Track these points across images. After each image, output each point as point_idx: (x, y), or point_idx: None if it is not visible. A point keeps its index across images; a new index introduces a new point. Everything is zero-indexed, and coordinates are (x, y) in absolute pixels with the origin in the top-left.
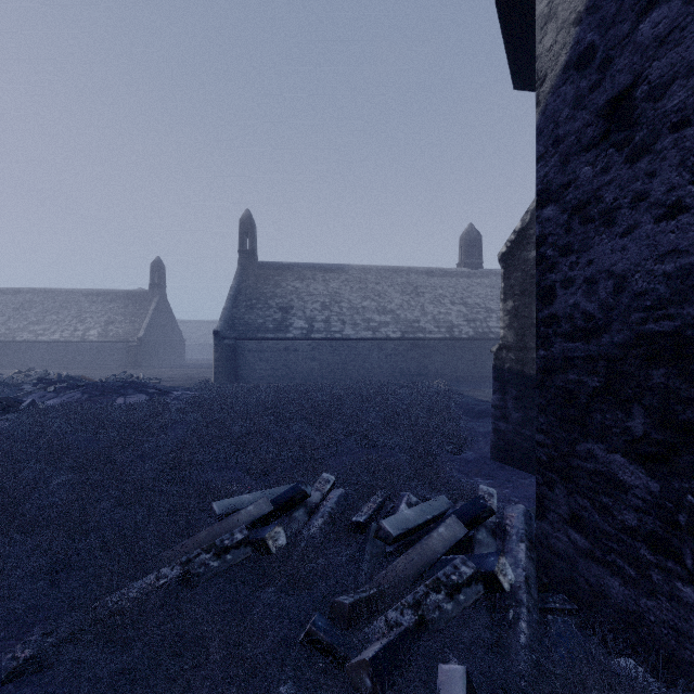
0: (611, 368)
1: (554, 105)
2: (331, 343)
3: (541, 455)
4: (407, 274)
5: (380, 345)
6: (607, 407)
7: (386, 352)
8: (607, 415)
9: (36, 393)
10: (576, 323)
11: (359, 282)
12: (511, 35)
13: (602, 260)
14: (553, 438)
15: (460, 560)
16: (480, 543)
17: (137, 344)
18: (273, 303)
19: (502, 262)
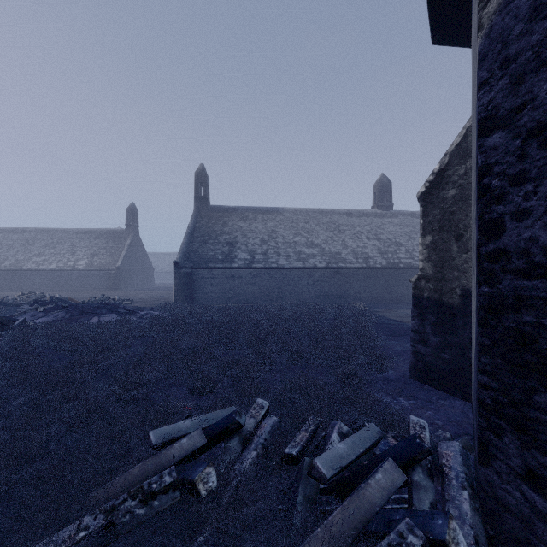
0: None
1: (502, 24)
2: (268, 271)
3: (485, 398)
4: (330, 215)
5: (308, 273)
6: None
7: (314, 279)
8: None
9: (29, 312)
10: (533, 259)
11: (291, 221)
12: None
13: None
14: (501, 382)
15: (405, 525)
16: (418, 487)
17: (115, 272)
18: (222, 238)
19: (421, 201)
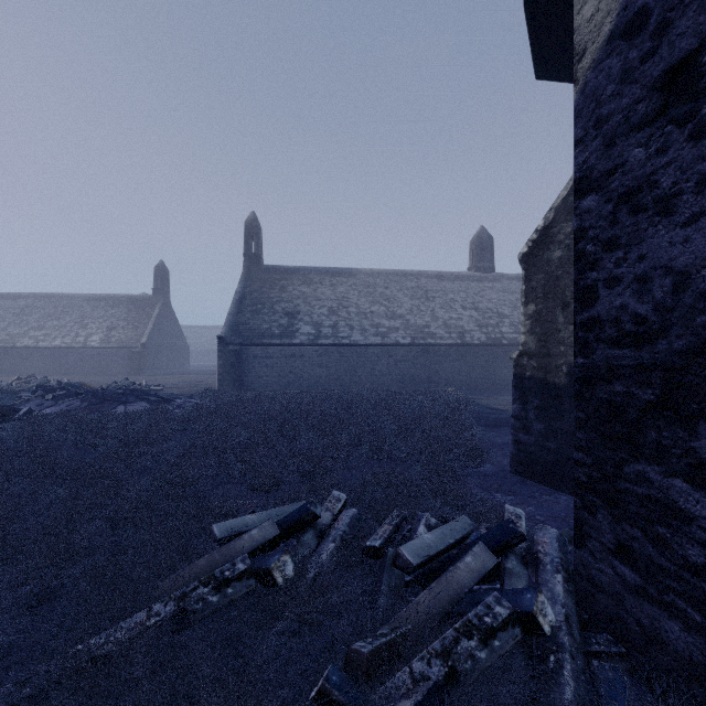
0: (669, 378)
1: (596, 82)
2: (339, 349)
3: (580, 476)
4: (416, 278)
5: (389, 351)
6: (664, 423)
7: (396, 359)
8: (664, 433)
9: (33, 400)
10: (623, 327)
11: (367, 286)
12: (535, 17)
13: (657, 255)
14: (595, 457)
15: (493, 598)
16: (511, 573)
17: (140, 350)
18: (279, 307)
19: (523, 263)
